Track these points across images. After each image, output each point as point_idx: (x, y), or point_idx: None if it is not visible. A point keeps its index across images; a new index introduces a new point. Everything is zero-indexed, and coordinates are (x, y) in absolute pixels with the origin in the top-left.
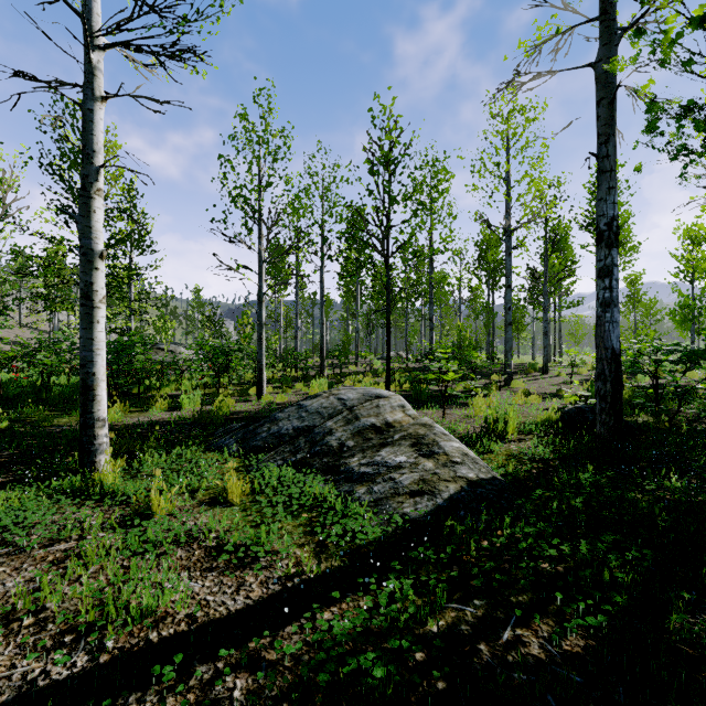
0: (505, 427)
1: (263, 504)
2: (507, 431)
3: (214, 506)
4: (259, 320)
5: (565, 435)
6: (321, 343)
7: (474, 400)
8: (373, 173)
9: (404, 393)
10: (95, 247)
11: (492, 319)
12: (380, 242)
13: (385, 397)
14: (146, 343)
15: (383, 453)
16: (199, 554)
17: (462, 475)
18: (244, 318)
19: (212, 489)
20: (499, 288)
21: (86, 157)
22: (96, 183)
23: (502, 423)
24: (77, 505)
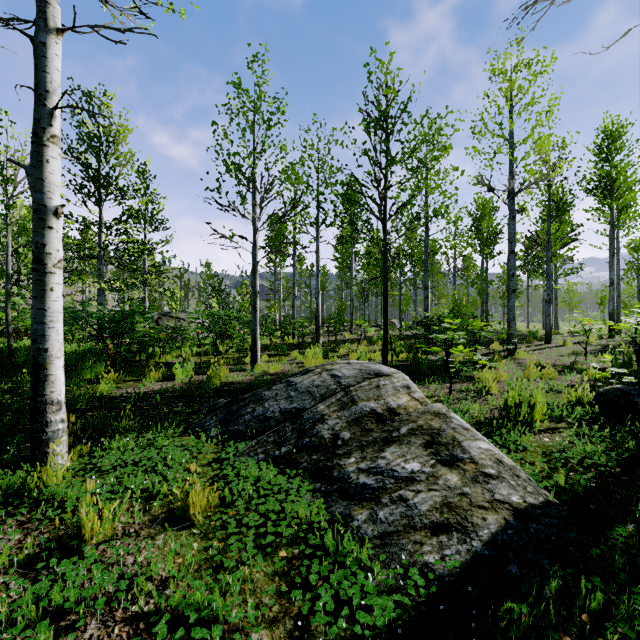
0: (531, 412)
1: (229, 530)
2: (536, 419)
3: (168, 527)
4: (253, 289)
5: (607, 424)
6: (316, 312)
7: (481, 375)
8: (369, 132)
9: (401, 363)
10: (48, 203)
11: (487, 287)
12: (376, 204)
13: (386, 375)
14: (145, 312)
15: (388, 455)
16: (118, 633)
17: (503, 499)
18: (242, 287)
19: (174, 494)
20: (493, 256)
21: (38, 98)
22: (50, 128)
23: (526, 406)
24: (4, 518)
